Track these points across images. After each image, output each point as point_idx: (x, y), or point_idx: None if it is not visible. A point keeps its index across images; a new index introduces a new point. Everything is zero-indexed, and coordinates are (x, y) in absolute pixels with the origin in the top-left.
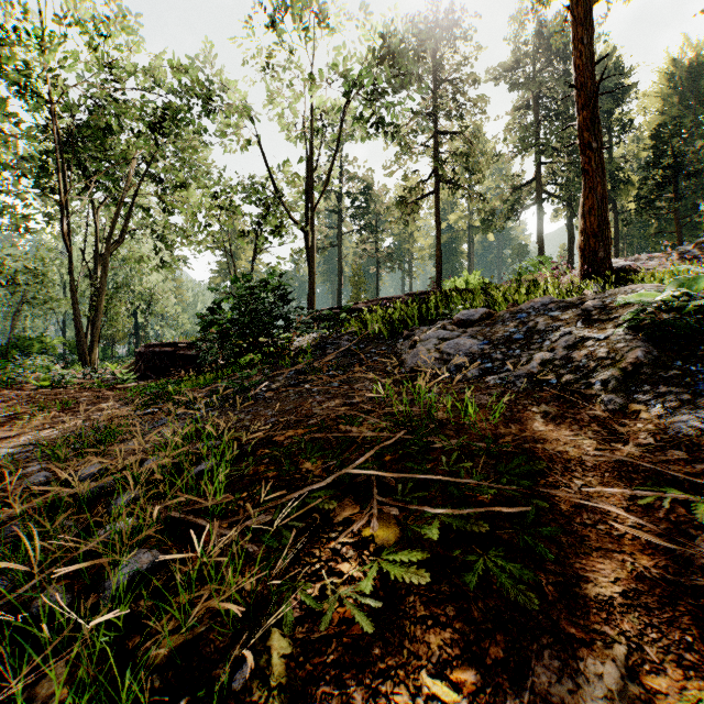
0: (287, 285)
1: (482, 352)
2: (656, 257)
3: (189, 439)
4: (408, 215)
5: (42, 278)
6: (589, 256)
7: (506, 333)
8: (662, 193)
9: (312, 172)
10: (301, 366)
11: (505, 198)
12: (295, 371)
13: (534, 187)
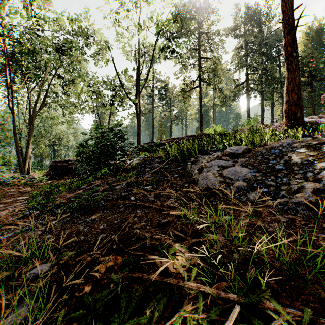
0: (125, 131)
1: (255, 178)
2: (322, 117)
3: (30, 257)
4: (186, 97)
5: (2, 127)
6: (291, 116)
7: (269, 164)
8: (304, 89)
9: (139, 74)
10: (130, 180)
11: (231, 90)
12: (126, 182)
13: (245, 85)
